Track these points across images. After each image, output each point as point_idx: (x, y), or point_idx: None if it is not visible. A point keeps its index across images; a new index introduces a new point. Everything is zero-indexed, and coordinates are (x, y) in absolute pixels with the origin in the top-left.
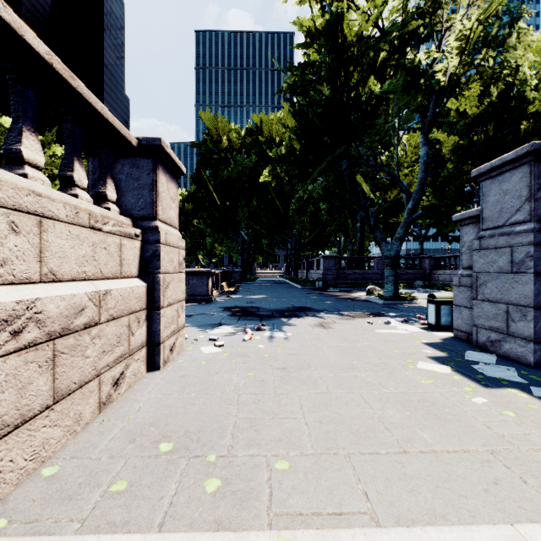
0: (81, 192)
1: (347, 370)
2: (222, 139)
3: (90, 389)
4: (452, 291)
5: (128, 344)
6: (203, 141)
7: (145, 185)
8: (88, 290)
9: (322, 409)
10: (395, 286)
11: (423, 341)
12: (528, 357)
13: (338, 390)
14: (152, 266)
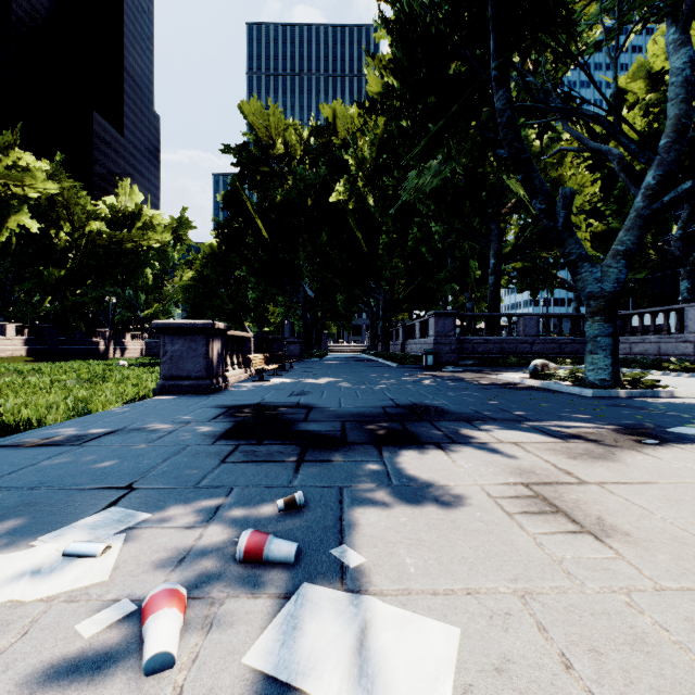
0: None
1: None
2: (274, 141)
3: None
4: (680, 370)
5: None
6: (245, 146)
7: None
8: None
9: None
10: (613, 357)
11: None
12: None
13: None
14: None
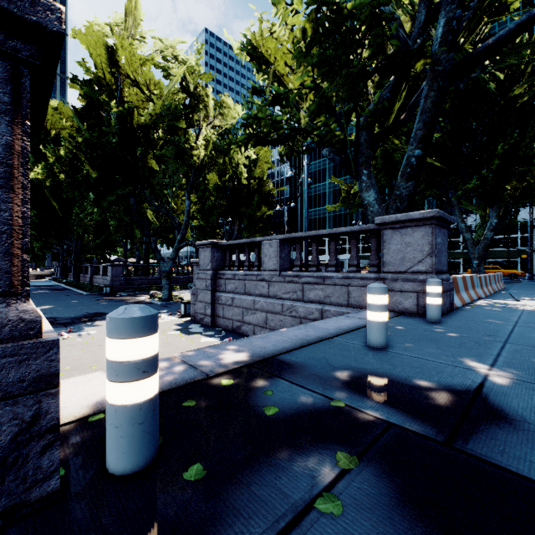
0: None
1: None
2: None
3: None
4: None
5: None
6: None
7: None
8: None
9: None
10: (169, 291)
11: (175, 323)
12: (210, 323)
13: None
14: None
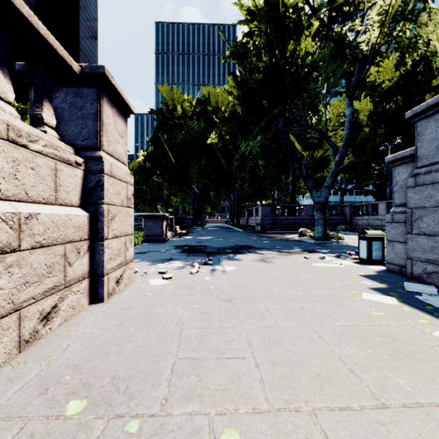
0: (4, 104)
1: (294, 302)
2: (177, 108)
3: (4, 326)
4: None
5: (64, 275)
6: (161, 110)
7: (89, 115)
8: (0, 210)
9: (273, 346)
10: (324, 227)
11: (359, 273)
12: None
13: (288, 324)
14: (95, 196)
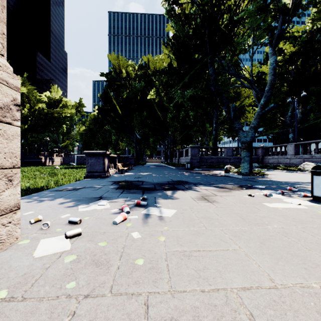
0: None
1: None
2: (123, 71)
3: None
4: (282, 169)
5: None
6: (110, 72)
7: None
8: None
9: None
10: (250, 164)
11: None
12: None
13: None
14: None
